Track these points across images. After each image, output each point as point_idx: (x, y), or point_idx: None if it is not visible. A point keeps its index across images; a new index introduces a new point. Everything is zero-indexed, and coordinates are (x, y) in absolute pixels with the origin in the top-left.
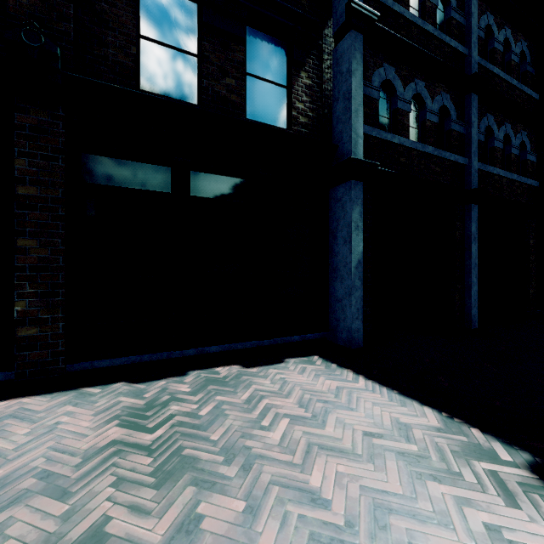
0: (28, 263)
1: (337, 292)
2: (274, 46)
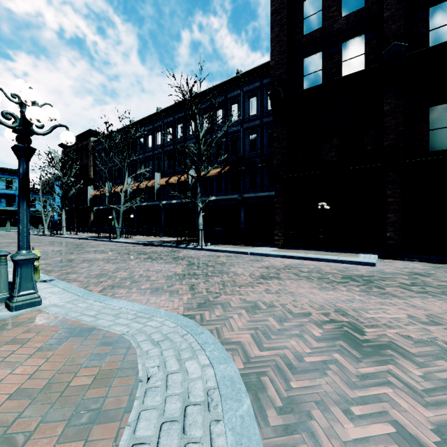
0: (390, 221)
1: None
2: None
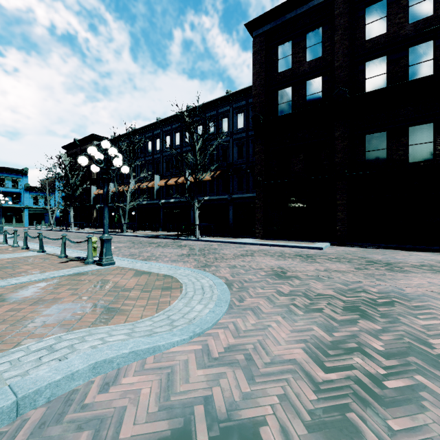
0: (339, 218)
1: None
2: (425, 127)
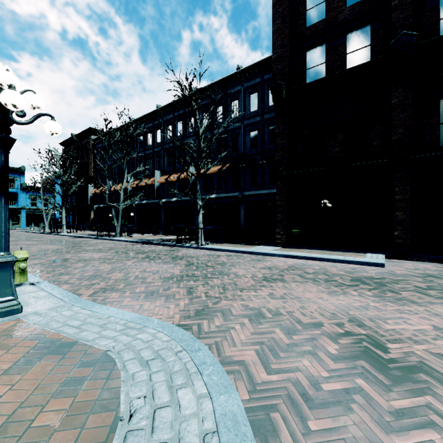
0: (398, 219)
1: None
2: None
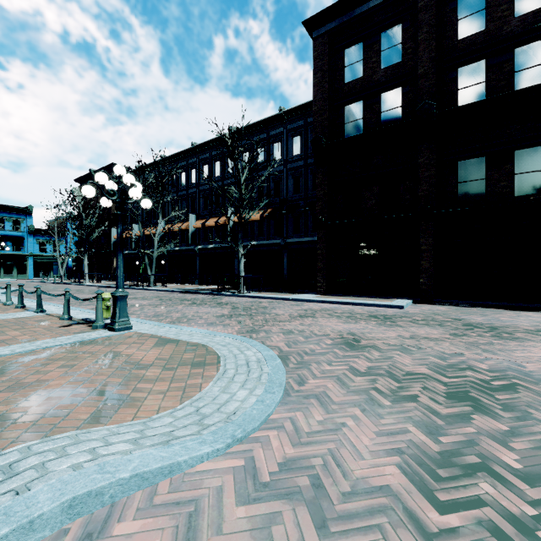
0: (423, 268)
1: None
2: (536, 151)
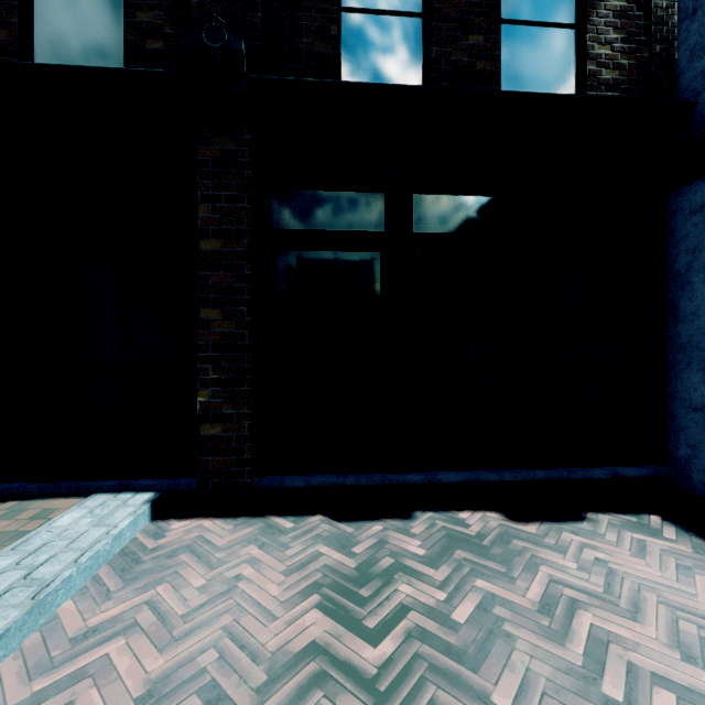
0: (211, 340)
1: (690, 392)
2: None
